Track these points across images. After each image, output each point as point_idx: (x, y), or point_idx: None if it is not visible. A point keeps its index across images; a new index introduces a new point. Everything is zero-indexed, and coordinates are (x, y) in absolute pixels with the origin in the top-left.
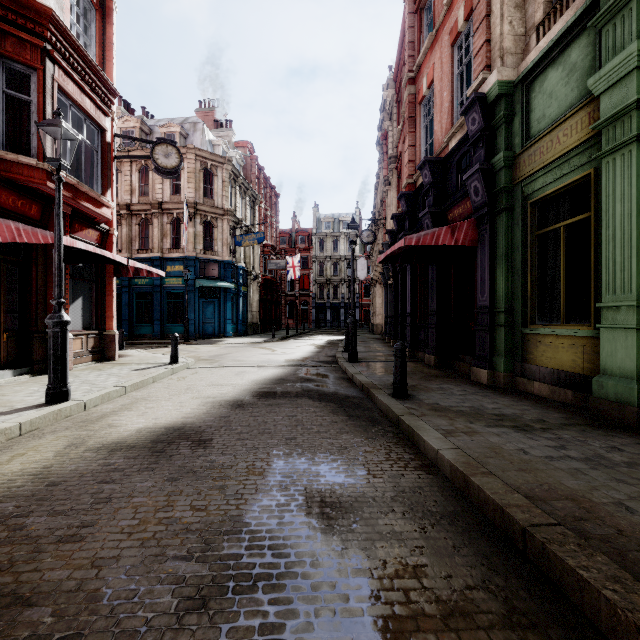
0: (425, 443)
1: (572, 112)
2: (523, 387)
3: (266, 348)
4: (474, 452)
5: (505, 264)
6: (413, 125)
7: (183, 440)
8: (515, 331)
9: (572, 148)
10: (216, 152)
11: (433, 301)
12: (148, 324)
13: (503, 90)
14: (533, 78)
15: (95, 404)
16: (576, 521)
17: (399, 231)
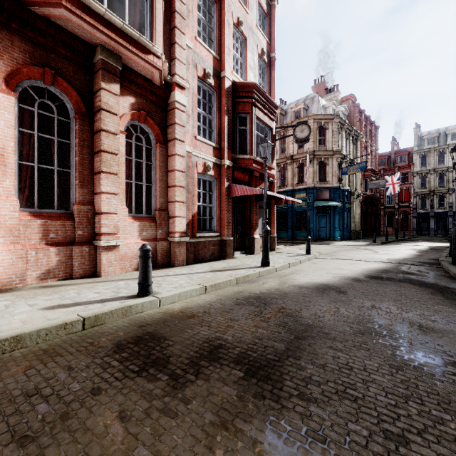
0: None
1: None
2: None
3: (369, 249)
4: None
5: None
6: None
7: (331, 289)
8: None
9: None
10: (327, 112)
11: None
12: (284, 231)
13: None
14: None
15: (279, 269)
16: None
17: None
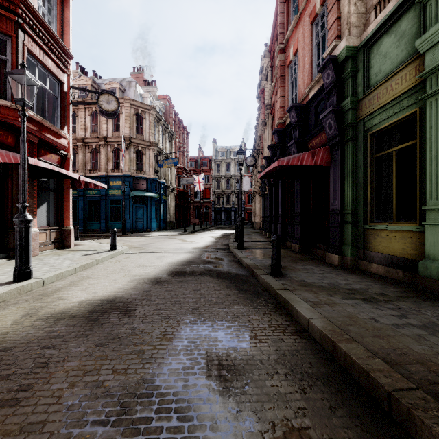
0: (298, 313)
1: (402, 66)
2: (365, 268)
3: (179, 239)
4: (337, 320)
5: (351, 179)
6: (283, 82)
7: (113, 310)
8: (358, 227)
9: (402, 93)
10: (145, 102)
11: (298, 206)
12: (97, 222)
13: (350, 53)
14: (372, 44)
15: (51, 281)
16: (430, 385)
17: (273, 157)
